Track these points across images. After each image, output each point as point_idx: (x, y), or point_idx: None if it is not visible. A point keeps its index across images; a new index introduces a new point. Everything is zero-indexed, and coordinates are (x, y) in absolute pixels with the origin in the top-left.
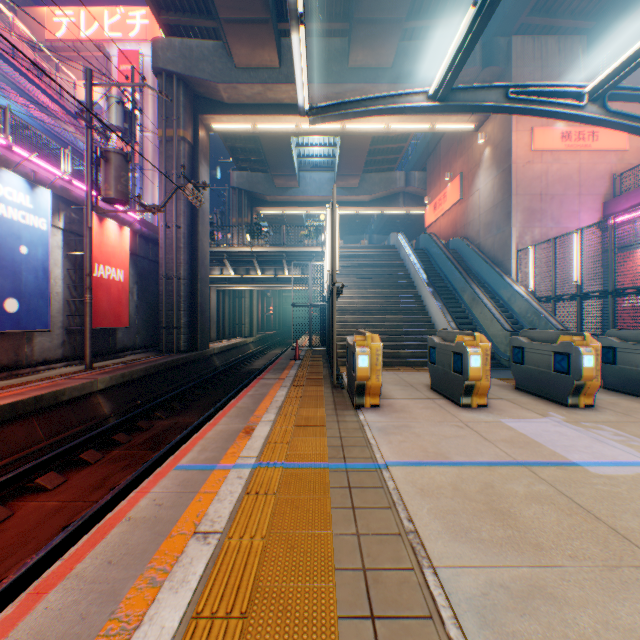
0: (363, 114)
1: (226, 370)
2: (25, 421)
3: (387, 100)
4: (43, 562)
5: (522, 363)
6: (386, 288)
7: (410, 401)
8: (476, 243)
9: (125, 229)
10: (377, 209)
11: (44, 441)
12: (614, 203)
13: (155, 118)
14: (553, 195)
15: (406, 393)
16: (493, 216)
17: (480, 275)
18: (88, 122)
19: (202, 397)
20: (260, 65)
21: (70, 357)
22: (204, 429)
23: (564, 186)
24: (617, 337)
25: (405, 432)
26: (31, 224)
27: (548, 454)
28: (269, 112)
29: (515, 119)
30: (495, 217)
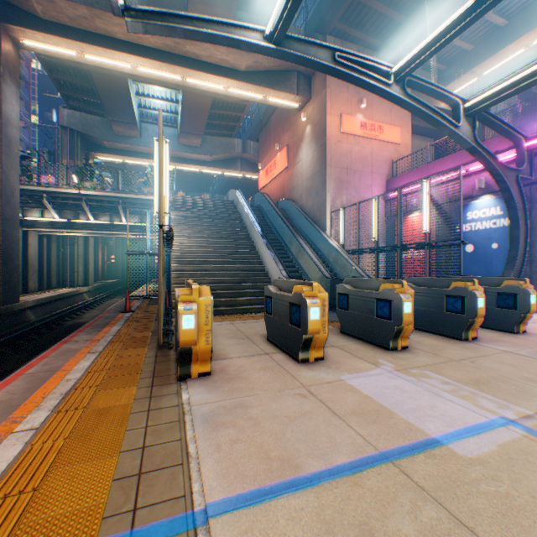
0: (195, 35)
1: (42, 326)
2: None
3: (222, 27)
4: None
5: (347, 309)
6: (225, 238)
7: (247, 360)
8: (300, 204)
9: None
10: (218, 169)
11: None
12: (393, 181)
13: None
14: (355, 170)
15: (243, 349)
16: (313, 182)
17: (304, 231)
18: None
19: None
20: None
21: None
22: None
23: (363, 164)
24: (413, 283)
25: (240, 419)
26: None
27: (406, 429)
28: (99, 43)
29: (330, 104)
30: (315, 183)
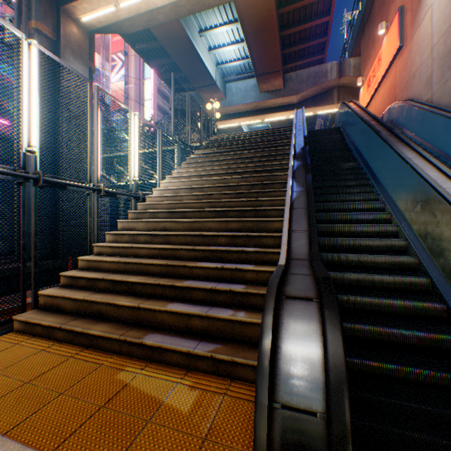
0: None
1: None
2: None
3: None
4: None
5: None
6: (241, 174)
7: None
8: (426, 98)
9: None
10: (307, 110)
11: None
12: None
13: (136, 73)
14: None
15: None
16: None
17: (432, 144)
18: None
19: None
20: None
21: None
22: None
23: None
24: None
25: None
26: None
27: None
28: None
29: None
30: None
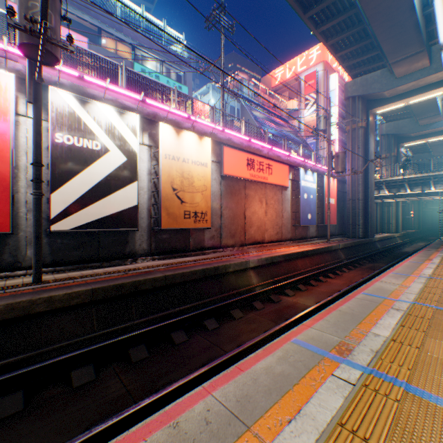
0: None
1: (385, 250)
2: (325, 254)
3: None
4: (367, 279)
5: None
6: None
7: None
8: None
9: (334, 180)
10: None
11: (330, 261)
12: None
13: (323, 105)
14: None
15: None
16: None
17: None
18: (328, 143)
19: (379, 259)
20: (413, 71)
21: (316, 236)
22: (408, 257)
23: None
24: None
25: None
26: (312, 187)
27: None
28: (418, 92)
29: None
30: None
